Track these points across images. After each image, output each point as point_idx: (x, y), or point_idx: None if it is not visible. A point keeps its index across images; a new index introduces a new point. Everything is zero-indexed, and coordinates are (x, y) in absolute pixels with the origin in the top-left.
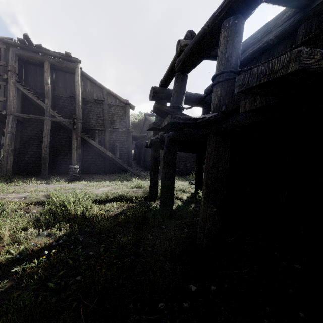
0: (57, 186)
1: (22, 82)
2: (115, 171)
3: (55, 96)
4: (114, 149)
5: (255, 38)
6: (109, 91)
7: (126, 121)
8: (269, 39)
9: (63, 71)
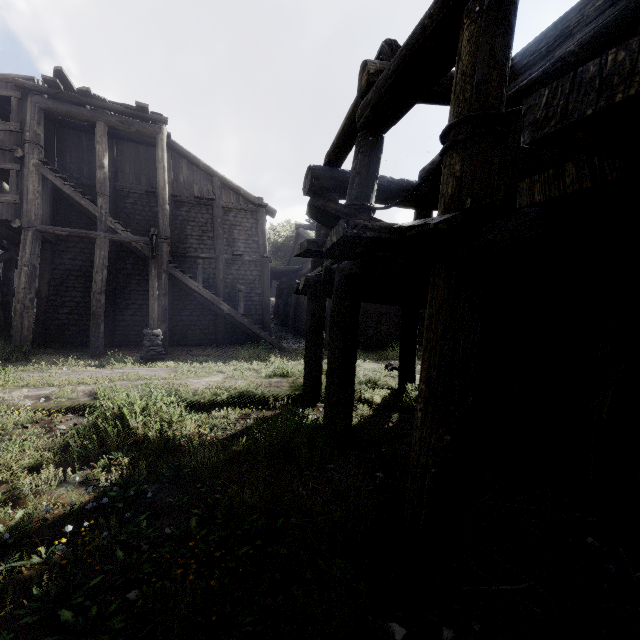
0: (117, 372)
1: (53, 164)
2: (237, 341)
3: (118, 191)
4: (235, 297)
5: (532, 53)
6: (224, 179)
7: (259, 241)
8: (566, 52)
9: (133, 141)
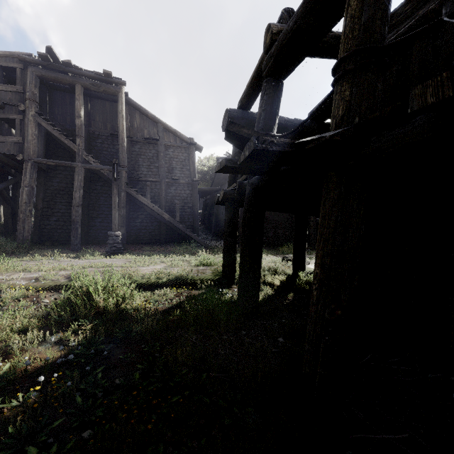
0: (88, 262)
1: (46, 115)
2: (175, 241)
3: (91, 134)
4: (173, 209)
5: (399, 14)
6: (166, 125)
7: (190, 169)
8: (428, 10)
9: (102, 98)
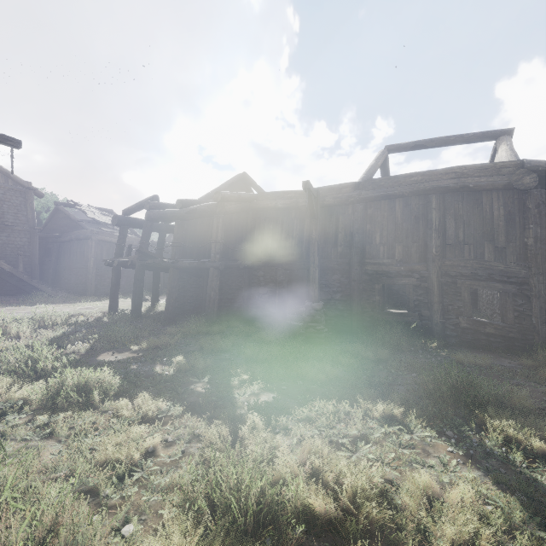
0: None
1: None
2: (7, 293)
3: None
4: (5, 258)
5: None
6: None
7: (28, 215)
8: None
9: None
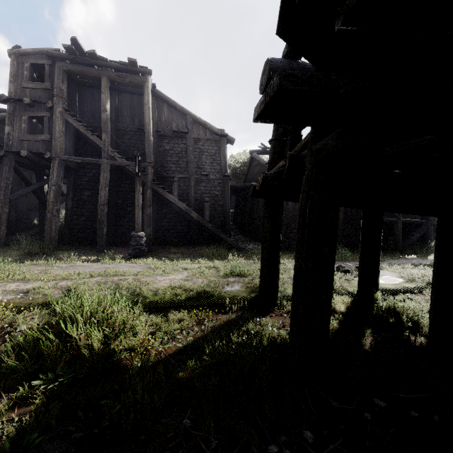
0: (102, 267)
1: (75, 113)
2: (205, 242)
3: (119, 130)
4: (203, 207)
5: None
6: (195, 117)
7: (221, 163)
8: None
9: (129, 92)
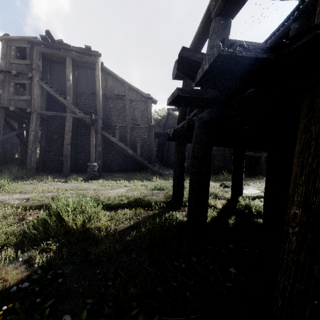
0: (71, 185)
1: (47, 81)
2: (137, 170)
3: (78, 93)
4: (136, 146)
5: None
6: (130, 85)
7: (148, 117)
8: None
9: (85, 67)
